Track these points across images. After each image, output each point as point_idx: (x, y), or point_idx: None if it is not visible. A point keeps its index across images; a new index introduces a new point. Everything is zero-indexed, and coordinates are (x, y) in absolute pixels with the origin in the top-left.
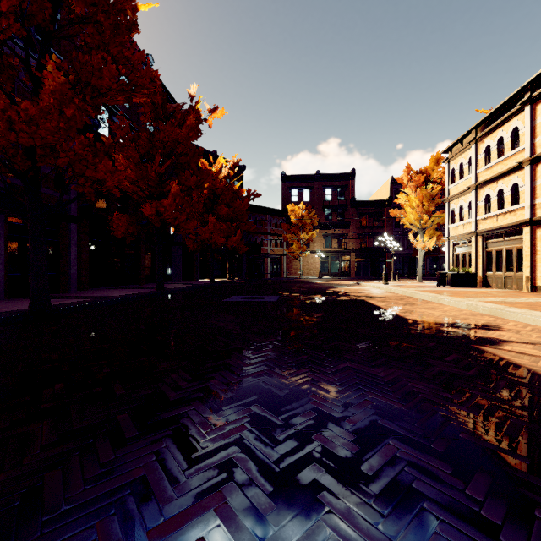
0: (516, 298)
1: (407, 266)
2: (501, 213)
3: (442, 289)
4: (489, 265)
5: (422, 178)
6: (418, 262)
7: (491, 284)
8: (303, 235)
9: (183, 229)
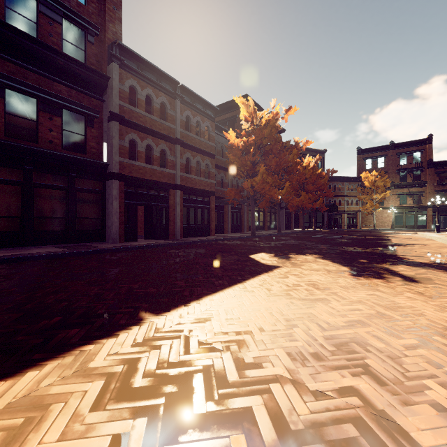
0: None
1: None
2: None
3: None
4: None
5: None
6: None
7: None
8: (376, 195)
9: (290, 203)
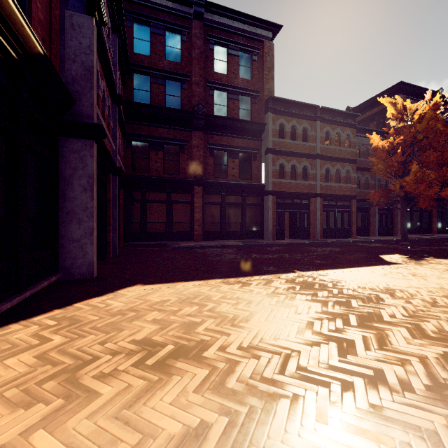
0: None
1: None
2: None
3: None
4: None
5: None
6: None
7: None
8: None
9: None
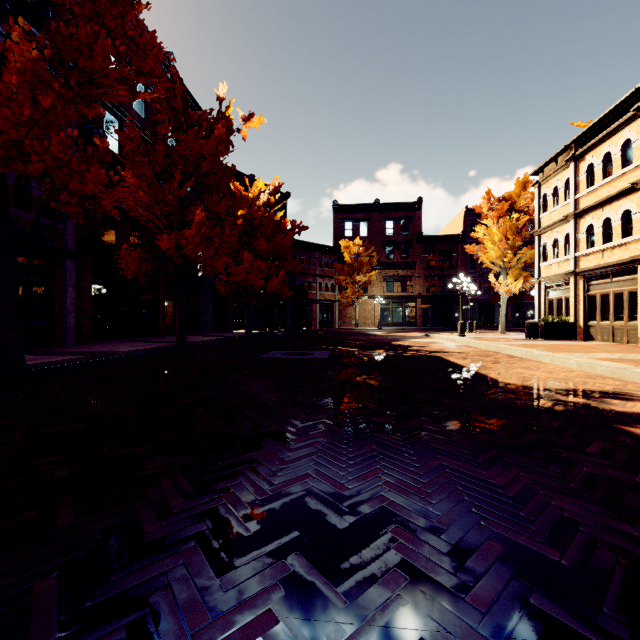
0: (636, 355)
1: (485, 315)
2: (608, 247)
3: (535, 342)
4: (592, 313)
5: (506, 206)
6: (497, 309)
7: (595, 336)
8: (360, 277)
9: (211, 267)
